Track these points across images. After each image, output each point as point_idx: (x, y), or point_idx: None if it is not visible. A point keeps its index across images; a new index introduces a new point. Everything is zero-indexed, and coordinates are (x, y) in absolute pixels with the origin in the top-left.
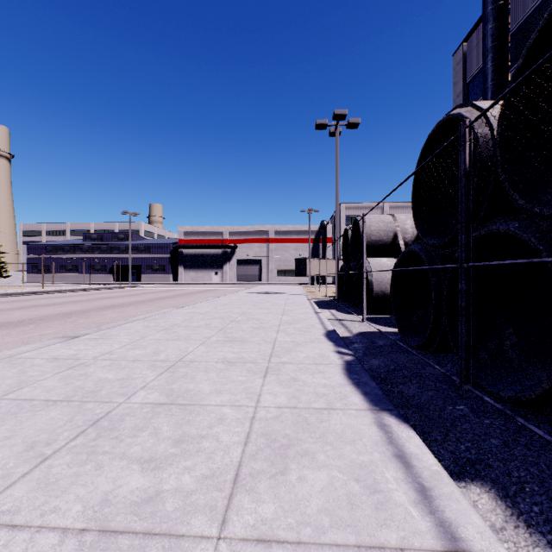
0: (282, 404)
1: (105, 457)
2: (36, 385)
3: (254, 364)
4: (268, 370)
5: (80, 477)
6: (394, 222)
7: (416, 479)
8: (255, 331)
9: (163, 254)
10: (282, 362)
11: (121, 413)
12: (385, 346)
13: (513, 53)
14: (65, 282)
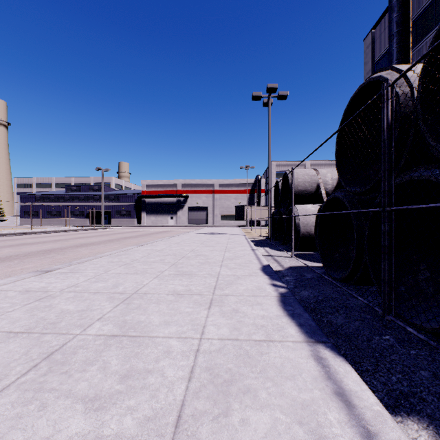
0: (225, 336)
1: (51, 395)
2: (3, 317)
3: (200, 296)
4: (212, 302)
5: (21, 419)
6: (317, 175)
7: (359, 422)
8: (202, 266)
9: (129, 202)
10: (225, 294)
11: (75, 345)
12: (312, 279)
13: (414, 38)
14: (51, 225)
